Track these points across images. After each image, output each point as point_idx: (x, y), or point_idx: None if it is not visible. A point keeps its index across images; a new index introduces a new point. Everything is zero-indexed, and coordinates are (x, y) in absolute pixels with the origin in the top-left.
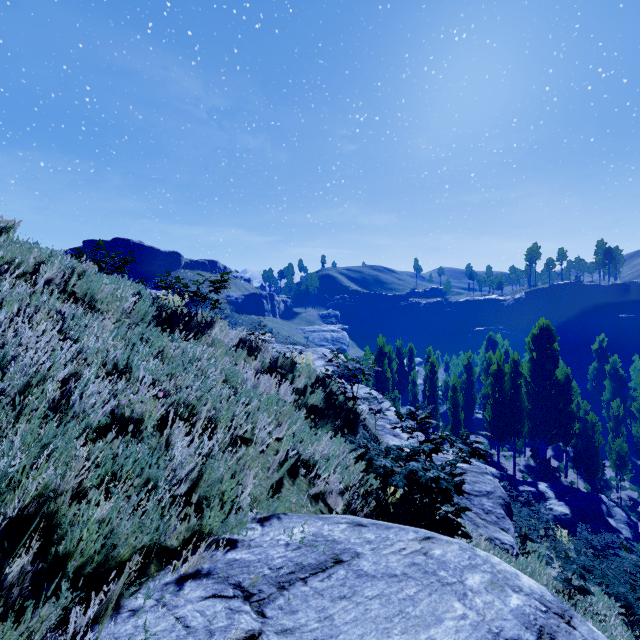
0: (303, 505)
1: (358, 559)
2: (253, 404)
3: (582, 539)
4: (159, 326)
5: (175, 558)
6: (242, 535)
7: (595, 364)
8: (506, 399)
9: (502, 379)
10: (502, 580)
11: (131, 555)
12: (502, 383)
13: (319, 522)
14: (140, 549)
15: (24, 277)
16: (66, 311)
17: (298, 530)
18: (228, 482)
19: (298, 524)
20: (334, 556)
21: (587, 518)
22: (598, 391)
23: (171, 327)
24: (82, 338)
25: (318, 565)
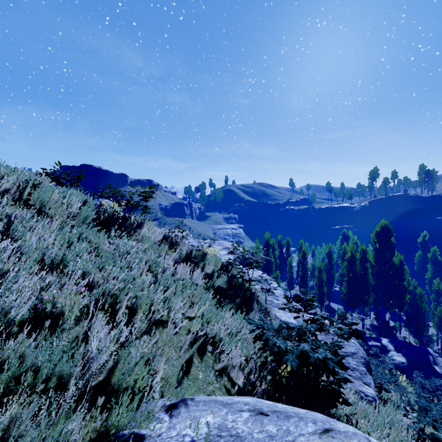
0: (209, 382)
1: None
2: (169, 291)
3: (417, 383)
4: (98, 227)
5: None
6: (150, 429)
7: (420, 252)
8: (357, 278)
9: (354, 263)
10: None
11: None
12: (354, 266)
13: (223, 410)
14: None
15: None
16: (12, 215)
17: (203, 423)
18: (142, 367)
19: (204, 413)
20: None
21: (419, 366)
22: (422, 272)
23: (109, 227)
24: (24, 238)
25: None
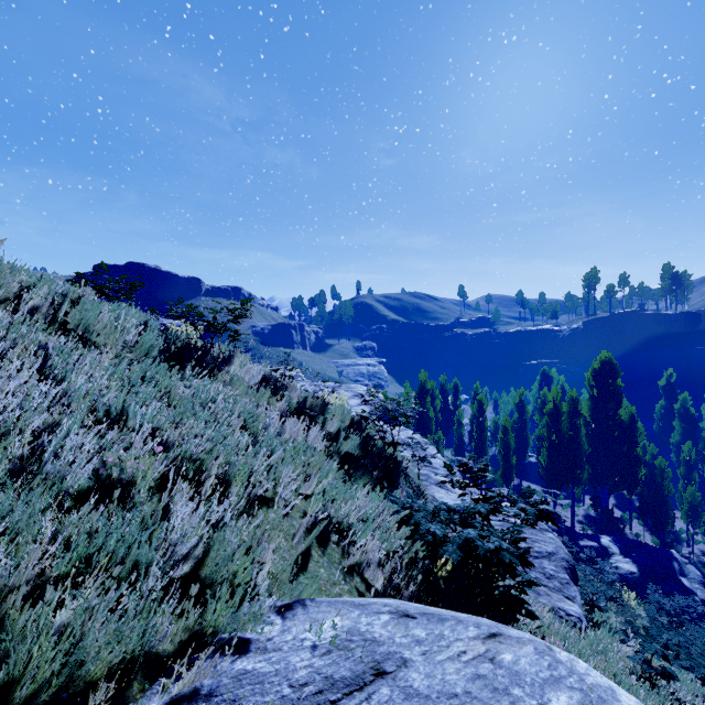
0: (335, 582)
1: (406, 669)
2: (276, 456)
3: (653, 602)
4: (167, 362)
5: (167, 669)
6: (257, 632)
7: (662, 402)
8: (563, 442)
9: (559, 419)
10: (597, 702)
11: (105, 672)
12: (559, 424)
13: (355, 612)
14: (120, 660)
15: (4, 304)
16: (50, 345)
17: (328, 625)
18: (242, 558)
19: (328, 615)
20: (374, 665)
21: (657, 577)
22: (666, 432)
23: (182, 363)
24: (68, 378)
25: (354, 679)
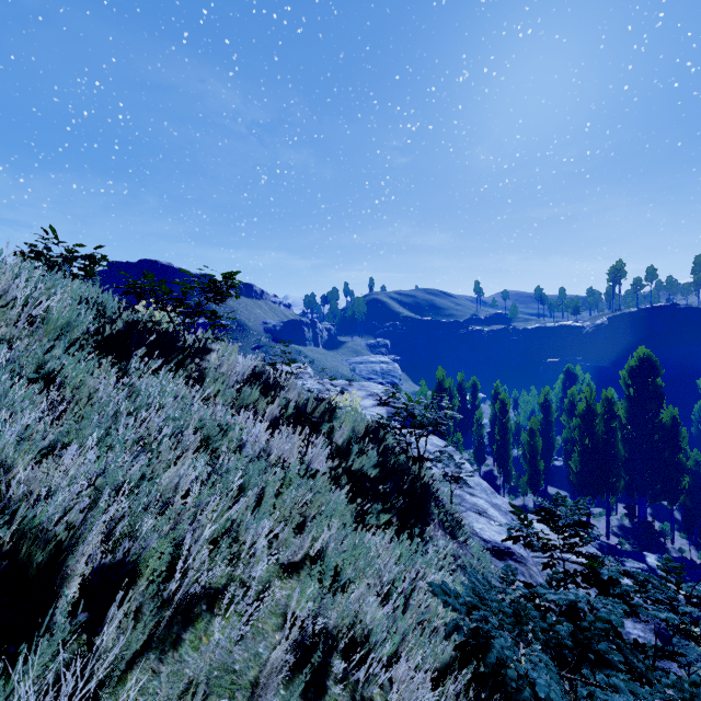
0: None
1: None
2: (236, 507)
3: None
4: (101, 350)
5: None
6: None
7: None
8: (598, 446)
9: (593, 421)
10: None
11: None
12: (593, 426)
13: None
14: None
15: None
16: None
17: None
18: None
19: None
20: None
21: None
22: None
23: (130, 352)
24: None
25: None
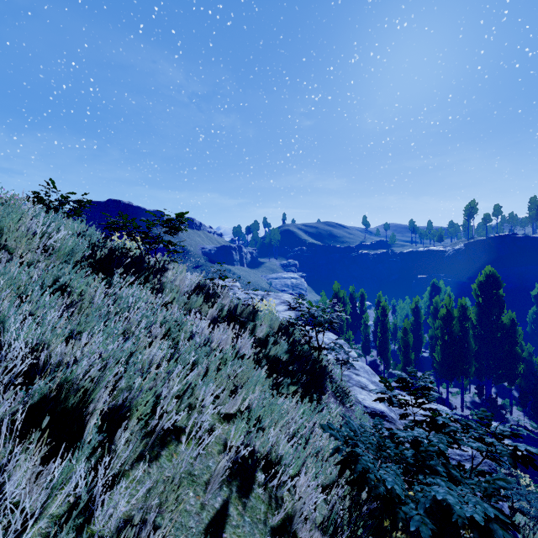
0: None
1: None
2: (192, 374)
3: None
4: (93, 269)
5: None
6: None
7: (534, 309)
8: (455, 341)
9: (451, 322)
10: None
11: None
12: (451, 326)
13: None
14: None
15: None
16: None
17: None
18: None
19: None
20: None
21: None
22: (537, 333)
23: (112, 270)
24: None
25: None
